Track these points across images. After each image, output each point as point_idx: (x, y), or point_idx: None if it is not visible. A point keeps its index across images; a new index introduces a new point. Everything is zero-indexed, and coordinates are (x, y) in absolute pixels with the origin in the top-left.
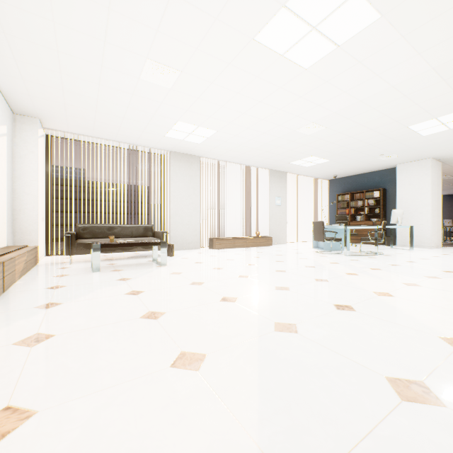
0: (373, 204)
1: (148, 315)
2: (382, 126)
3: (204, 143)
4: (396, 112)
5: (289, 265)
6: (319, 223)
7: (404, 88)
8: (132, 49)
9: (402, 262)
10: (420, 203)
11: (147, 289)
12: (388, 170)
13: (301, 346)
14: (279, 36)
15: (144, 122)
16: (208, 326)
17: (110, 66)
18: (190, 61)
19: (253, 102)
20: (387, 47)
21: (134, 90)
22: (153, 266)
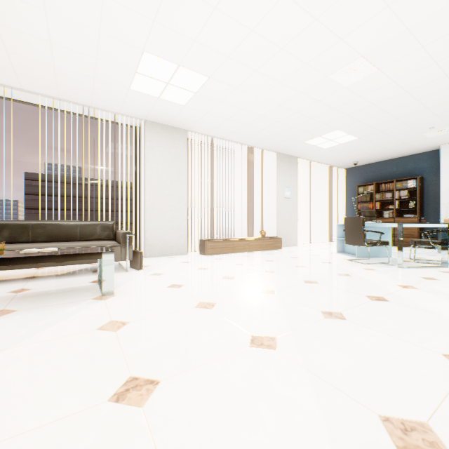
0: (406, 197)
1: None
2: None
3: (191, 104)
4: None
5: (335, 294)
6: (356, 219)
7: None
8: None
9: None
10: None
11: None
12: (426, 154)
13: None
14: None
15: (88, 54)
16: None
17: None
18: None
19: None
20: None
21: None
22: (86, 297)
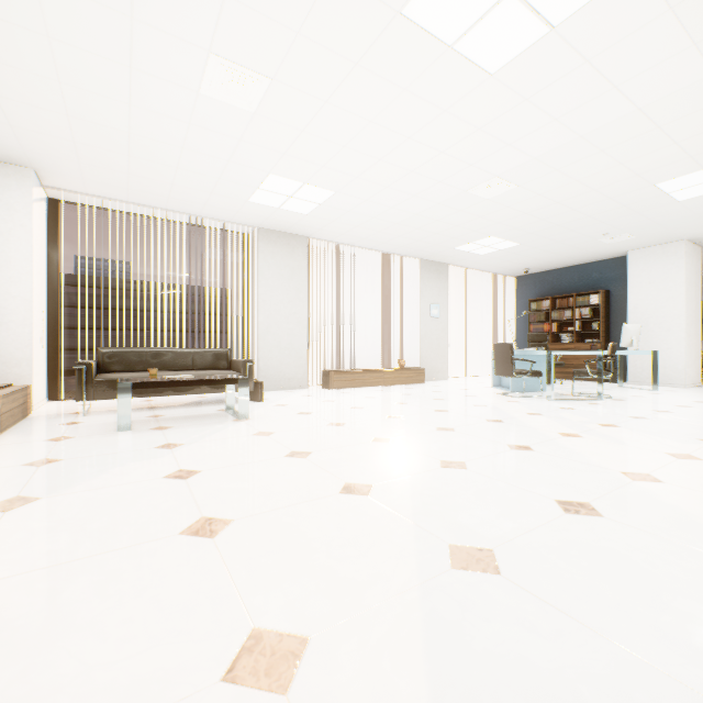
0: (588, 316)
1: (199, 526)
2: (612, 183)
3: (315, 213)
4: (638, 157)
5: (458, 418)
6: (505, 346)
7: (659, 112)
8: (181, 34)
9: (649, 413)
10: (666, 314)
11: (207, 467)
12: (613, 261)
13: (514, 612)
14: (447, 7)
15: (211, 175)
16: (315, 556)
17: (145, 69)
18: (287, 59)
19: (396, 138)
20: (640, 31)
21: (192, 115)
22: (225, 420)
